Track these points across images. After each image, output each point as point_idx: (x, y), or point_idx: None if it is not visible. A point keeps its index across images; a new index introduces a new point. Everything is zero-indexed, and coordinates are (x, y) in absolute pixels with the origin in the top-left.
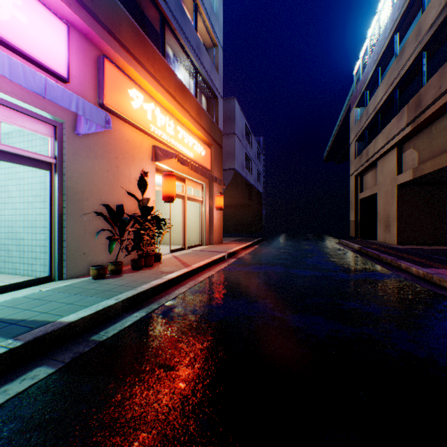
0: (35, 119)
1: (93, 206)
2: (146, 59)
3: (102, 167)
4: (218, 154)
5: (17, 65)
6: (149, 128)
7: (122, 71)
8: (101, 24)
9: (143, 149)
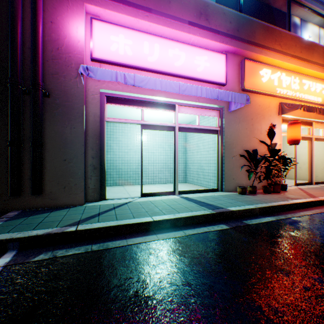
0: (211, 110)
1: (237, 151)
2: (272, 43)
3: (242, 127)
4: None
5: (207, 90)
6: (275, 91)
7: (255, 62)
8: (242, 41)
9: (270, 108)
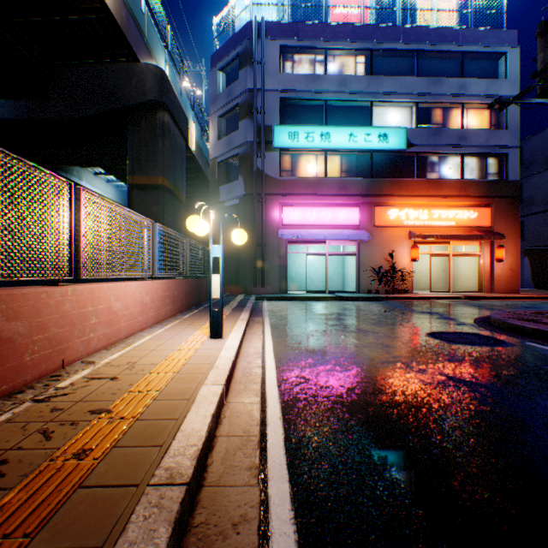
0: (351, 241)
1: (370, 267)
2: (398, 191)
3: (374, 251)
4: (507, 206)
5: (341, 235)
6: (403, 223)
7: (383, 206)
8: (371, 196)
9: (400, 235)
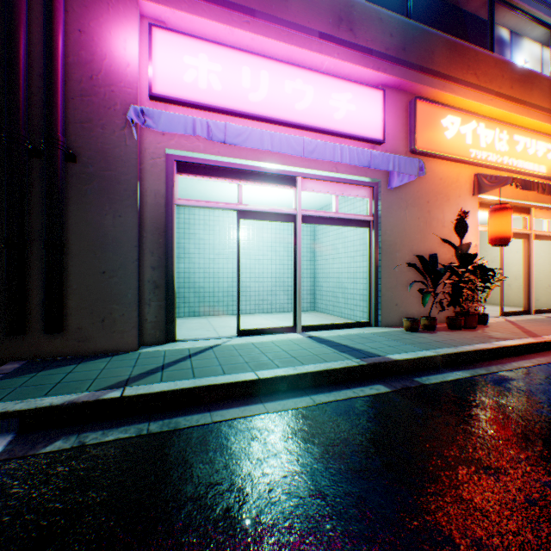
0: (357, 186)
1: (402, 257)
2: (463, 72)
3: (411, 215)
4: None
5: (352, 151)
6: (468, 154)
7: (433, 103)
8: (411, 67)
9: (459, 184)
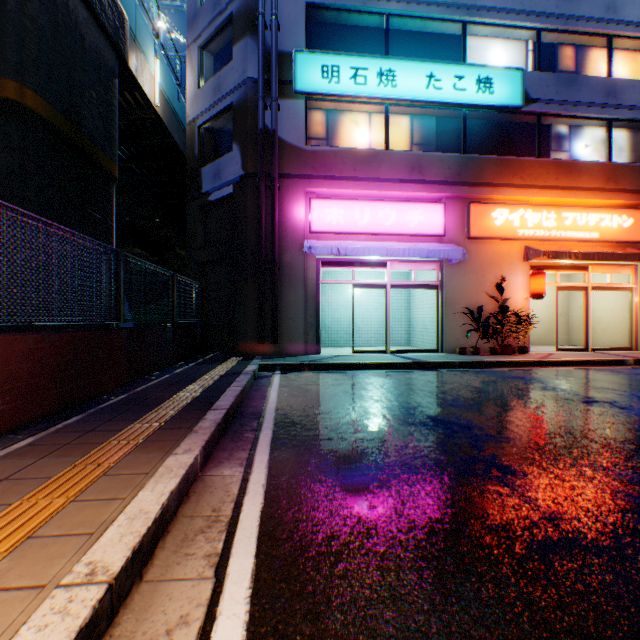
0: (428, 263)
1: (461, 308)
2: (509, 178)
3: (468, 280)
4: None
5: (416, 250)
6: (516, 234)
7: (484, 204)
8: (465, 185)
9: (510, 254)
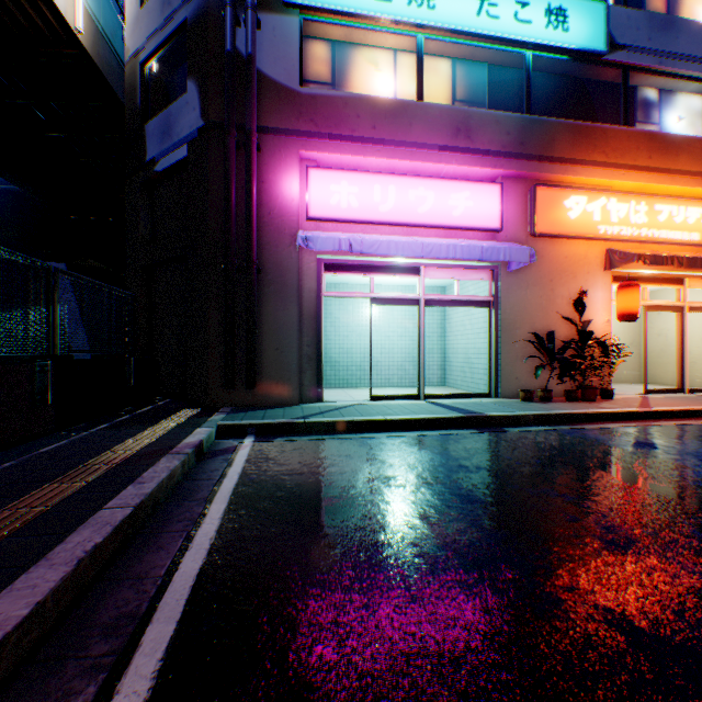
0: (477, 271)
1: (523, 334)
2: (588, 152)
3: (532, 294)
4: None
5: (465, 248)
6: (596, 231)
7: (555, 187)
8: (530, 158)
9: (587, 260)
